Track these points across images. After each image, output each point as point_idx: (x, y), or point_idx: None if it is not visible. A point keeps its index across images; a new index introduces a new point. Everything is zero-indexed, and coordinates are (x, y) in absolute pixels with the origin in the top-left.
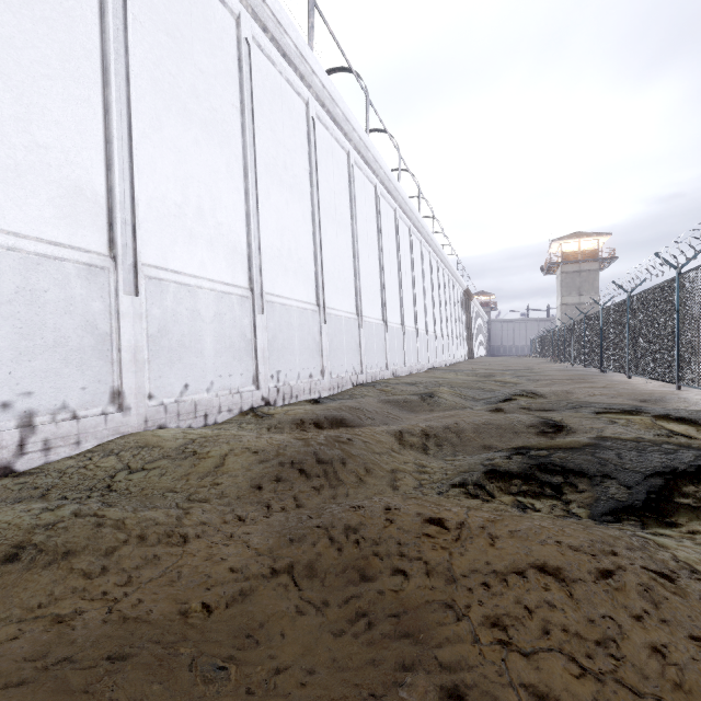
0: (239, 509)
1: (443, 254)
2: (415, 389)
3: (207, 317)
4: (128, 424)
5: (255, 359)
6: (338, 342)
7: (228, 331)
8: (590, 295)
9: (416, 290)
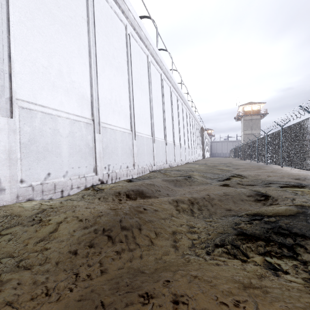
0: (52, 278)
1: (192, 110)
2: (181, 173)
3: (64, 133)
4: (3, 199)
5: (95, 158)
6: (142, 149)
7: (78, 142)
8: (256, 130)
9: (180, 126)
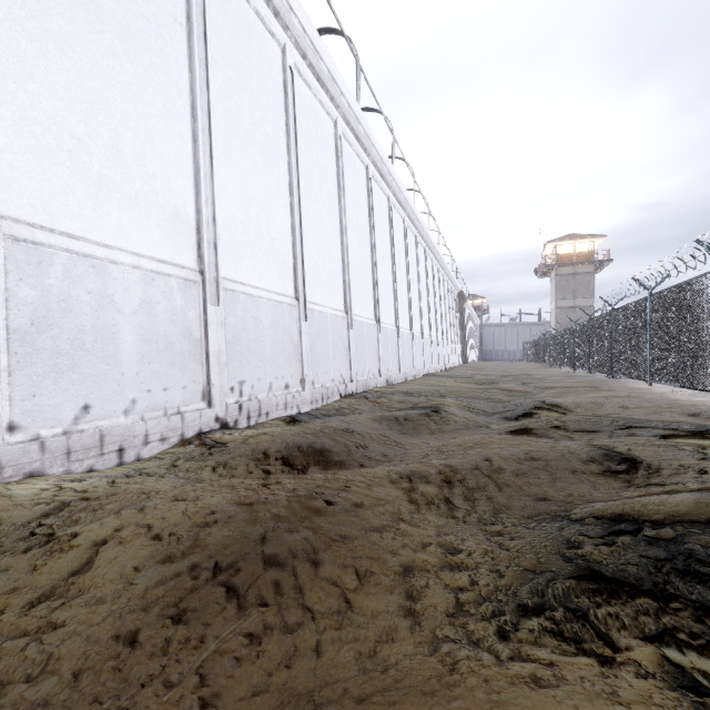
0: None
1: (438, 252)
2: (415, 400)
3: (126, 305)
4: None
5: (207, 366)
6: (323, 344)
7: (162, 327)
8: (585, 298)
9: (411, 289)
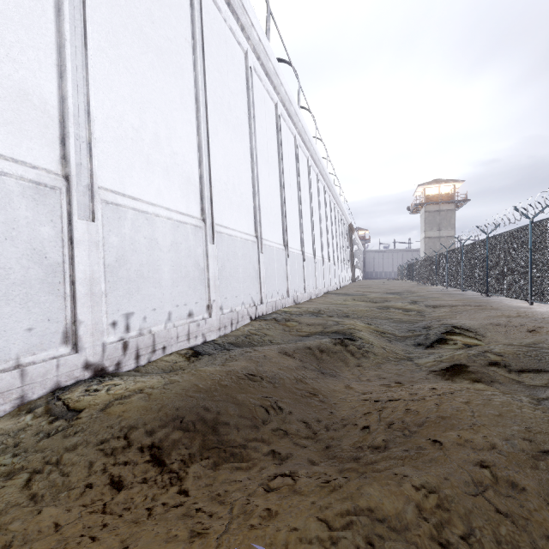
0: None
1: (334, 190)
2: (324, 323)
3: None
4: None
5: (72, 298)
6: (233, 268)
7: None
8: (448, 230)
9: (314, 219)
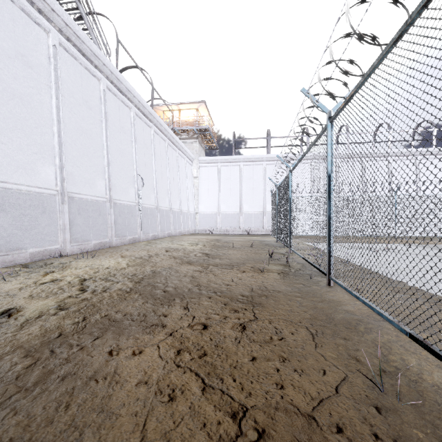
0: None
1: None
2: None
3: None
4: None
5: None
6: None
7: None
8: None
9: None
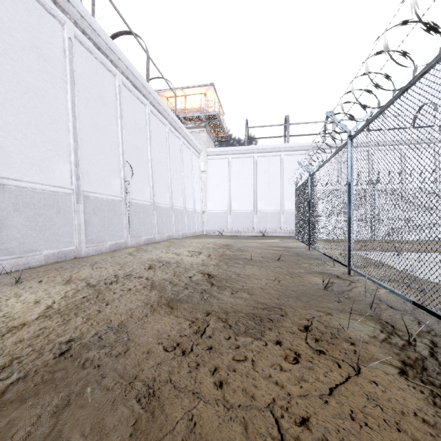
0: None
1: None
2: None
3: None
4: None
5: None
6: None
7: None
8: None
9: None
